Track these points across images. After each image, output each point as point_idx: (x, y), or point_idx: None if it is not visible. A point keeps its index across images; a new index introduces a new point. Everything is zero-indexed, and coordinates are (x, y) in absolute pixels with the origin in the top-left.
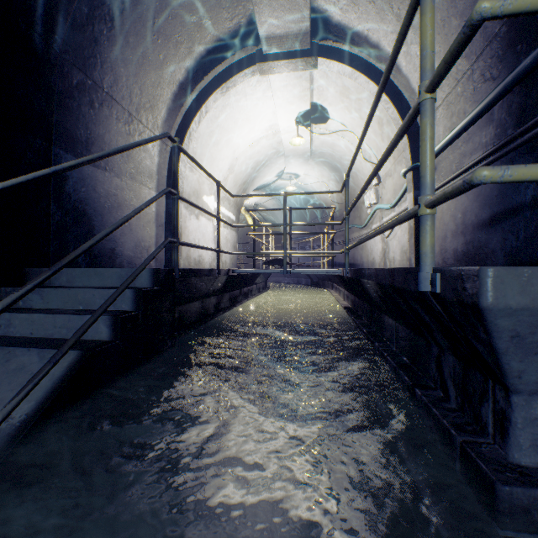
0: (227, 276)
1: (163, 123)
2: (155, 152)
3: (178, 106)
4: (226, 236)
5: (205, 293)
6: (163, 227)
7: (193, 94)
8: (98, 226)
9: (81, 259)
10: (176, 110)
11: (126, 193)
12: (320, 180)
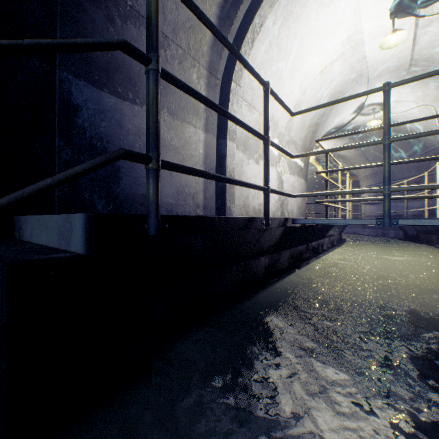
0: (283, 229)
1: (209, 50)
2: (201, 85)
3: (226, 25)
4: (292, 184)
5: (246, 253)
6: (213, 171)
7: (244, 5)
8: (125, 168)
9: (102, 206)
10: (223, 31)
11: (164, 131)
12: (420, 103)
